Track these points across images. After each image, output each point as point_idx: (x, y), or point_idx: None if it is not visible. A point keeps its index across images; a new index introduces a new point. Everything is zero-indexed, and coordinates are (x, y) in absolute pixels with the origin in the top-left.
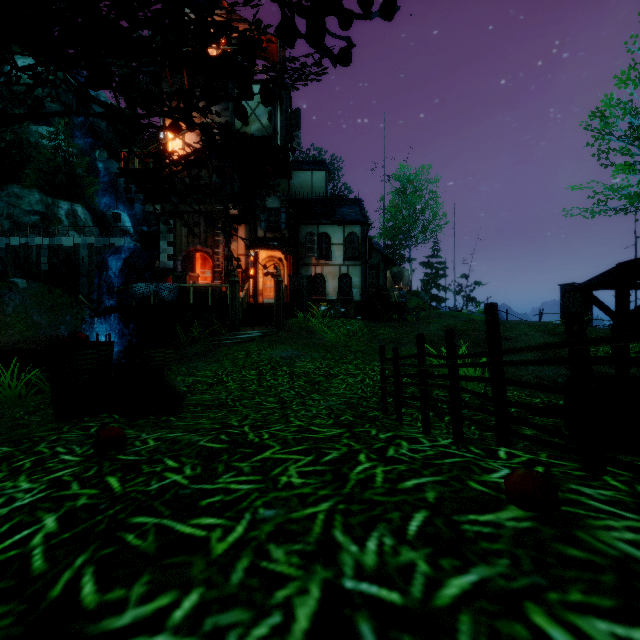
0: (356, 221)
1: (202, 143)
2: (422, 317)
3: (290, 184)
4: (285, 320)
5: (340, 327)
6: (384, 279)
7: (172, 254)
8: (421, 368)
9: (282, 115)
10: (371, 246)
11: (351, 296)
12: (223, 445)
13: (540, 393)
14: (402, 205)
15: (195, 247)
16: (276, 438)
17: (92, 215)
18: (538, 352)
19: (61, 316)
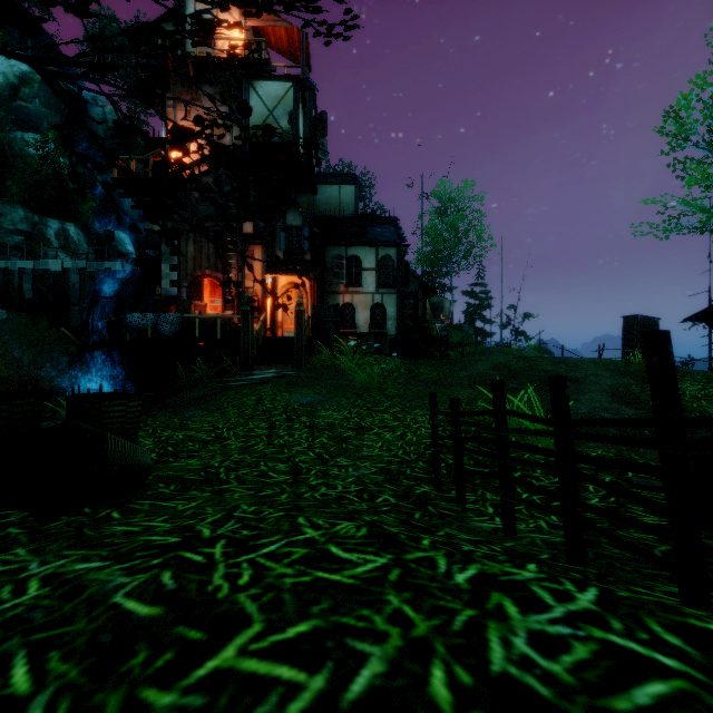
0: (391, 242)
1: (211, 149)
2: (467, 353)
3: (315, 200)
4: (308, 357)
5: (373, 365)
6: (423, 310)
7: (176, 280)
8: (501, 433)
9: (305, 119)
10: (408, 271)
11: (385, 329)
12: (154, 609)
13: (631, 452)
14: (443, 226)
15: (203, 271)
16: (262, 585)
17: (87, 236)
18: (612, 396)
19: (47, 352)
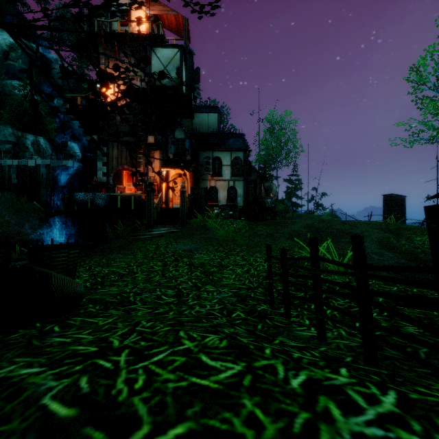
0: (240, 149)
1: None
2: (287, 218)
3: (192, 122)
4: (188, 220)
5: (229, 225)
6: (260, 190)
7: (106, 172)
8: (316, 272)
9: (186, 72)
10: (251, 167)
11: (236, 203)
12: (70, 410)
13: None
14: (272, 139)
15: (123, 167)
16: (151, 389)
17: (51, 145)
18: (379, 245)
19: (26, 217)
